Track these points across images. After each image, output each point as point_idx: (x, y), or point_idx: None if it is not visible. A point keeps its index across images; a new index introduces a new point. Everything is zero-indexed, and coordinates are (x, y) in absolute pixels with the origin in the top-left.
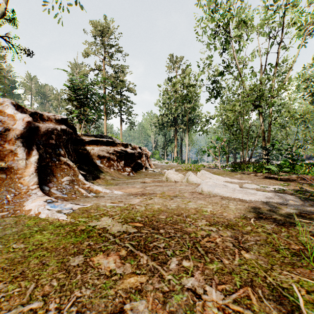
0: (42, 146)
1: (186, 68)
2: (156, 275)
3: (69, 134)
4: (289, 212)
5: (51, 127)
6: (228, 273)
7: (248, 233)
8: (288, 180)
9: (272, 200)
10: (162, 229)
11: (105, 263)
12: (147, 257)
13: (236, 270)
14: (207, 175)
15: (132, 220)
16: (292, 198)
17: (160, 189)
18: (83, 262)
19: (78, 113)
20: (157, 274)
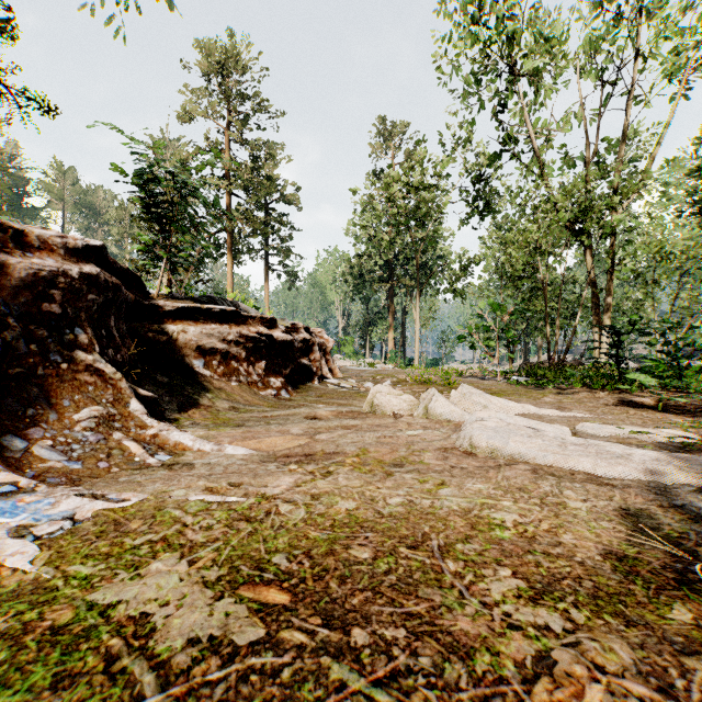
0: (17, 320)
1: (416, 149)
2: None
3: (108, 288)
4: None
5: (48, 268)
6: None
7: (694, 645)
8: (684, 412)
9: (687, 480)
10: (359, 627)
11: None
12: None
13: None
14: (477, 398)
15: (255, 572)
16: None
17: (356, 438)
18: None
19: (151, 240)
20: None
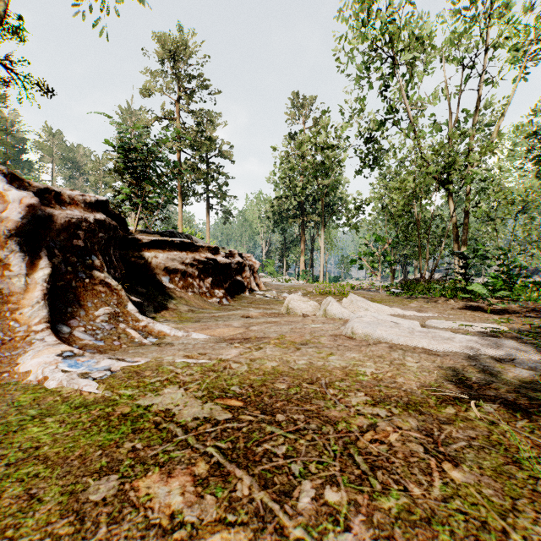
0: (59, 251)
1: (321, 117)
2: (270, 527)
3: (111, 229)
4: (522, 376)
5: (76, 217)
6: (423, 521)
7: (451, 421)
8: (505, 313)
9: (485, 352)
10: (280, 414)
11: (163, 495)
12: (250, 479)
13: (439, 513)
14: (361, 303)
15: (222, 393)
16: (521, 348)
17: (276, 329)
18: (116, 492)
19: (130, 192)
20: (271, 523)
